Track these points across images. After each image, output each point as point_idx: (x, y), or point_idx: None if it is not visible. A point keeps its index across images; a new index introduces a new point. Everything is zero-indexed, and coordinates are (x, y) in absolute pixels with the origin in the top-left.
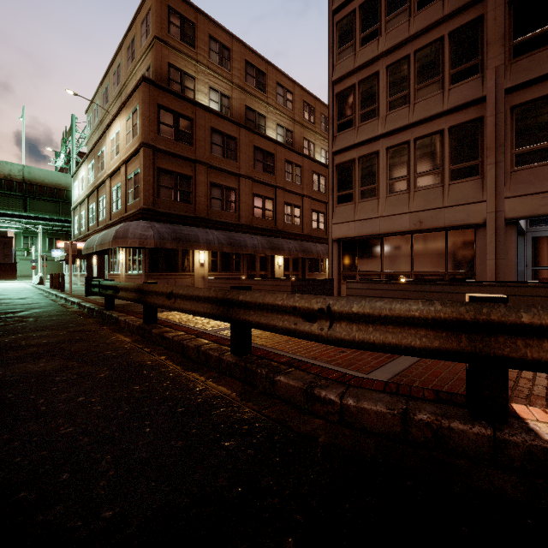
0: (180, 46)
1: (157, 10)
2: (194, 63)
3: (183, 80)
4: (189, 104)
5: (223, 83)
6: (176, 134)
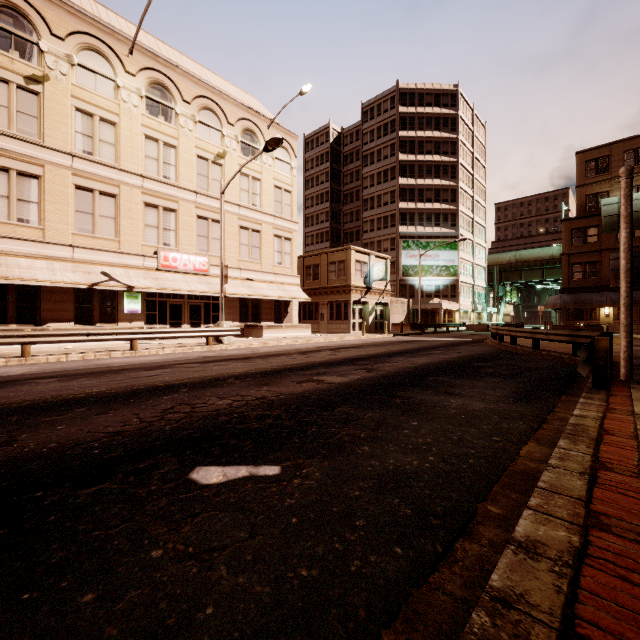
0: (595, 179)
1: (577, 170)
2: (608, 181)
3: (598, 198)
4: (595, 217)
5: (639, 177)
6: (584, 240)
